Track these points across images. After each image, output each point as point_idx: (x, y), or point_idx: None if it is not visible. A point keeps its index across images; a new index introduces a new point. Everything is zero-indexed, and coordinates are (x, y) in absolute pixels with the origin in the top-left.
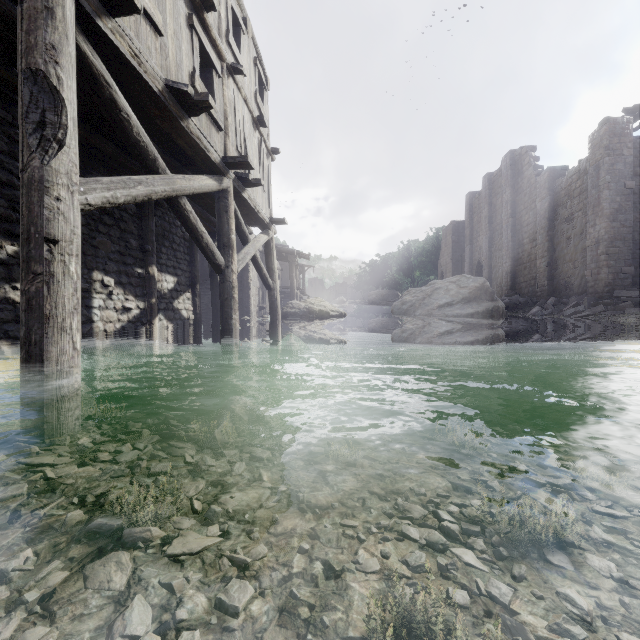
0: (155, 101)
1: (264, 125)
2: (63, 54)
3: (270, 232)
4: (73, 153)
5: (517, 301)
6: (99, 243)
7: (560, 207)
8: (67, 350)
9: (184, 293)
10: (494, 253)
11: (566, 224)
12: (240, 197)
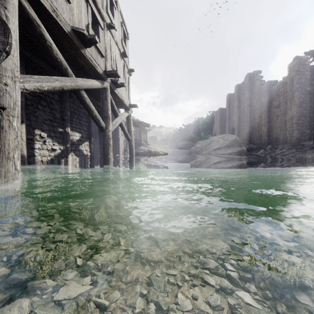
0: (66, 37)
1: (126, 56)
2: (9, 3)
3: (129, 111)
4: (15, 59)
5: (252, 147)
6: (38, 115)
7: (273, 100)
8: (11, 170)
9: (85, 142)
10: (240, 123)
11: (276, 109)
12: (113, 92)
